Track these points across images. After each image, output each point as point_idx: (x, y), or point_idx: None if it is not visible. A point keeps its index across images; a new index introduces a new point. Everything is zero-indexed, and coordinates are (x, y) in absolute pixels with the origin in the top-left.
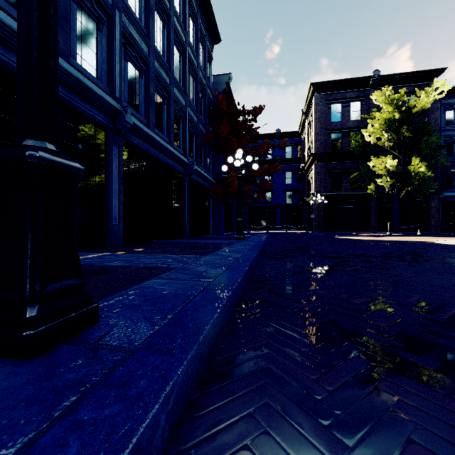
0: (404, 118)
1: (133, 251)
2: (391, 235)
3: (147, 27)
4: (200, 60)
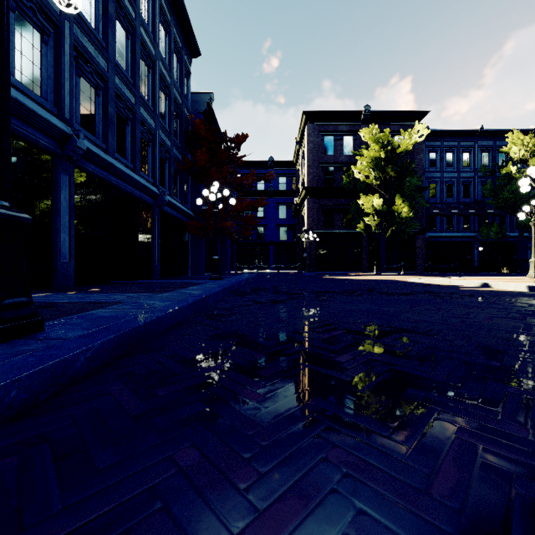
0: (389, 158)
1: (86, 291)
2: (377, 275)
3: (106, 38)
4: (175, 74)
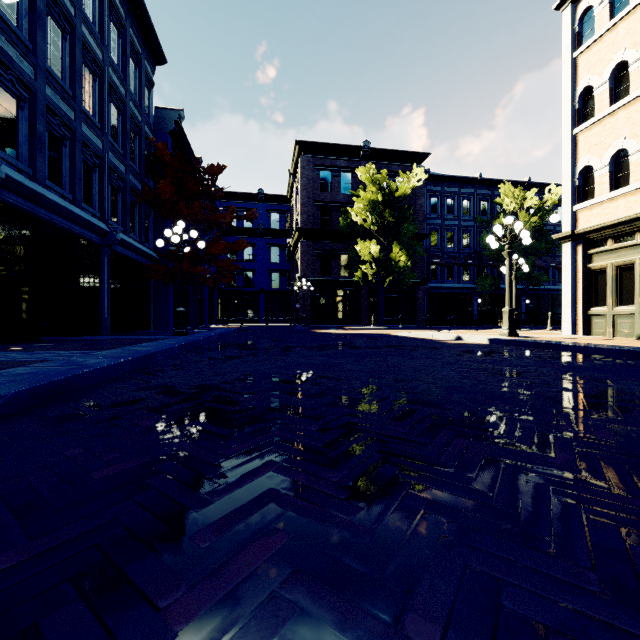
0: (386, 201)
1: (3, 350)
2: (374, 328)
3: (33, 39)
4: (132, 84)
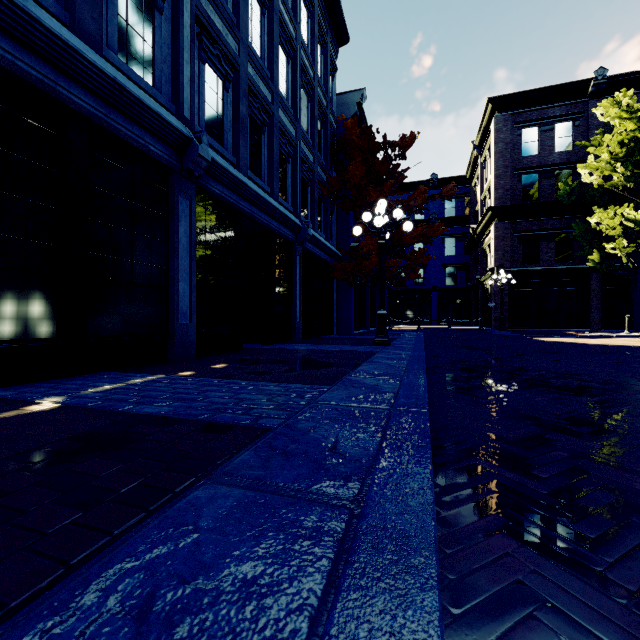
0: None
1: (207, 369)
2: (632, 336)
3: (236, 11)
4: (319, 69)
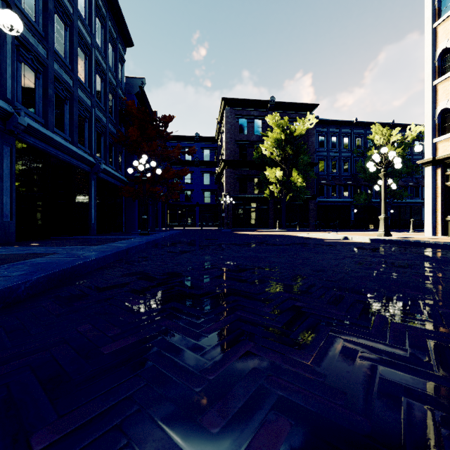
0: (287, 139)
1: (26, 245)
2: (279, 231)
3: (45, 30)
4: (111, 61)
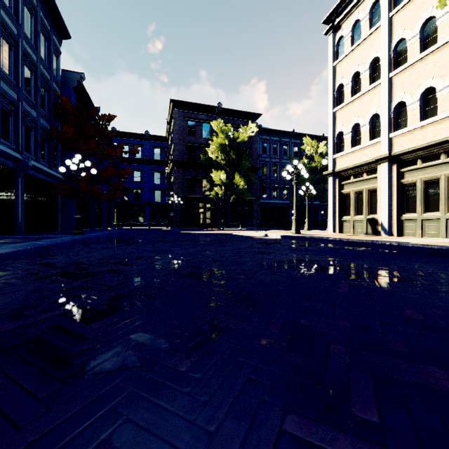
0: (231, 145)
1: None
2: (223, 230)
3: None
4: (43, 52)
